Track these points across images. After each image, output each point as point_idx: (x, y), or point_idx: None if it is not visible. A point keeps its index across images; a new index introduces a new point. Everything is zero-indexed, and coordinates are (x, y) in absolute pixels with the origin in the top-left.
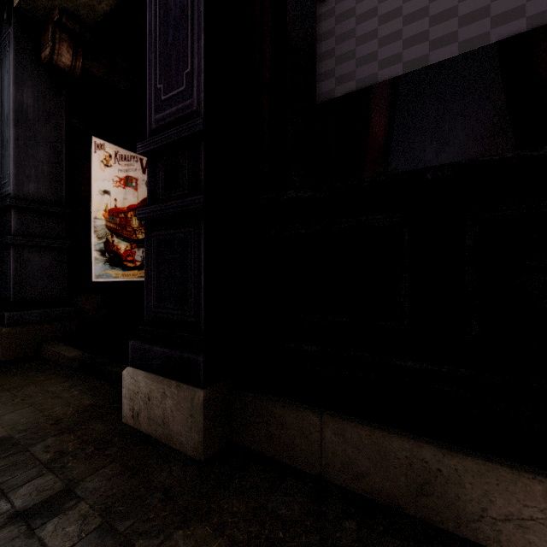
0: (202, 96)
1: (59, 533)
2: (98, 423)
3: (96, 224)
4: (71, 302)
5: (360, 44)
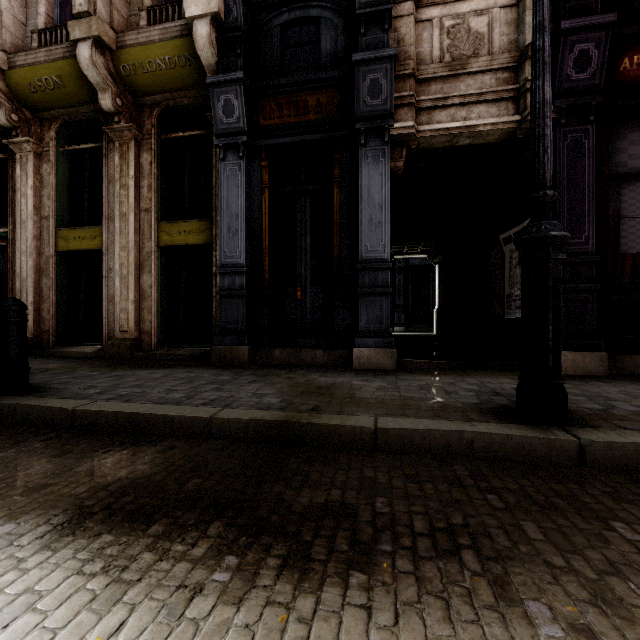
0: (594, 247)
1: (622, 382)
2: None
3: None
4: None
5: (637, 238)
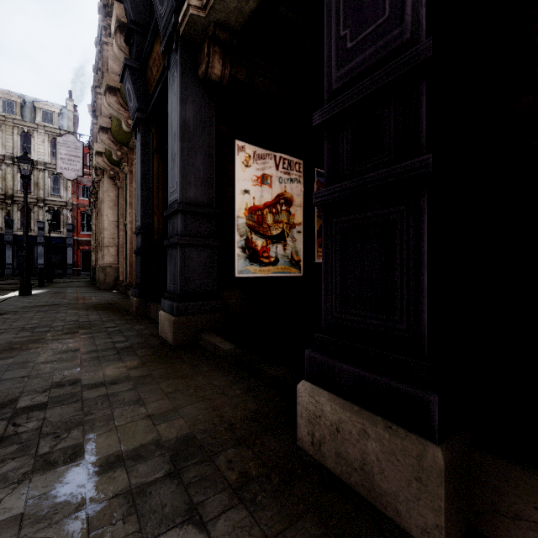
0: (423, 12)
1: None
2: (271, 440)
3: (238, 222)
4: (220, 295)
5: None
